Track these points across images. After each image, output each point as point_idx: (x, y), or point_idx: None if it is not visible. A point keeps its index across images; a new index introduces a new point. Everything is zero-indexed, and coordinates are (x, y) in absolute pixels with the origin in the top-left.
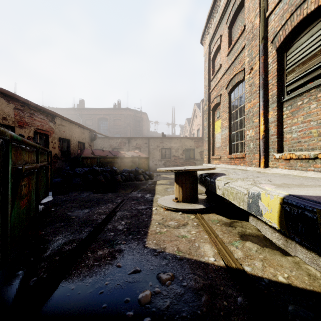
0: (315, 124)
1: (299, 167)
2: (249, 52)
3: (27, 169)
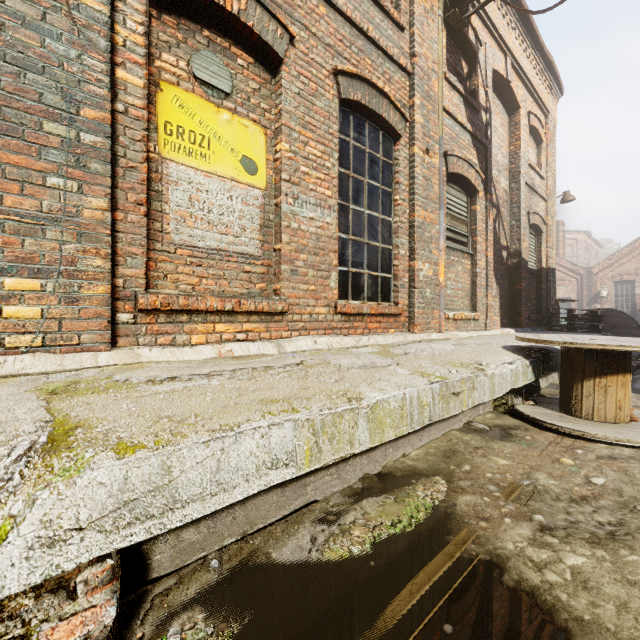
0: (460, 286)
1: (463, 328)
2: (423, 110)
3: None
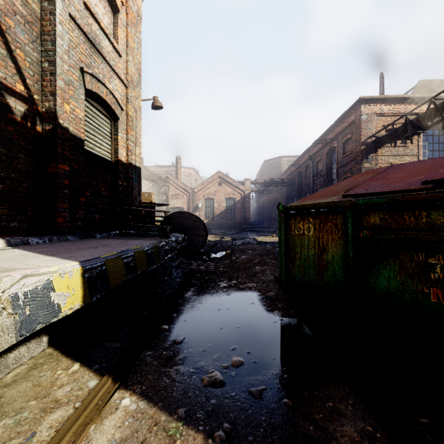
0: None
1: None
2: None
3: (431, 239)
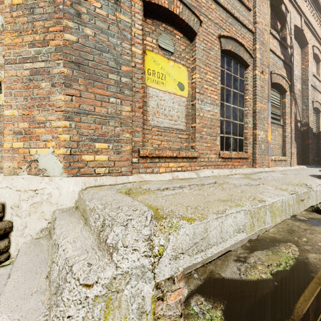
0: (276, 143)
1: (279, 165)
2: (260, 51)
3: None
